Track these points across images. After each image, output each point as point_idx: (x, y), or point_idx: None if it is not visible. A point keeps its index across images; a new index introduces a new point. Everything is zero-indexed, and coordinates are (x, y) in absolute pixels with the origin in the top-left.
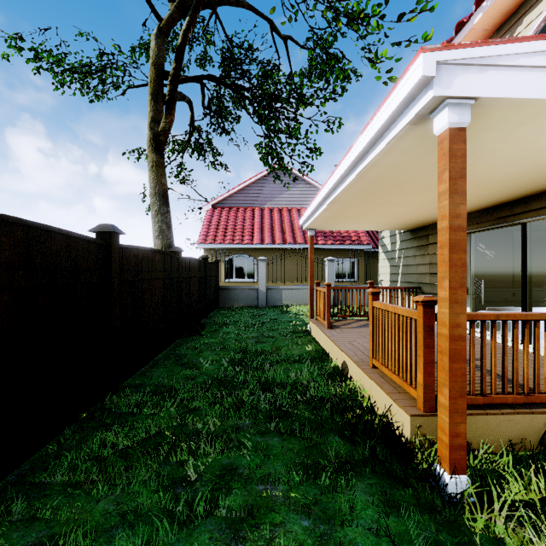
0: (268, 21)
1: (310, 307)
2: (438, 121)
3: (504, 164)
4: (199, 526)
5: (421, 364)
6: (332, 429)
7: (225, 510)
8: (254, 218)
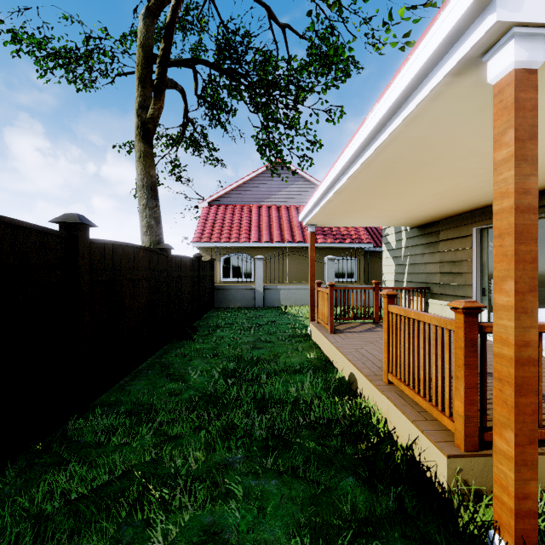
0: (265, 8)
1: (311, 309)
2: (496, 63)
3: None
4: None
5: (460, 389)
6: (343, 466)
7: None
8: (251, 216)
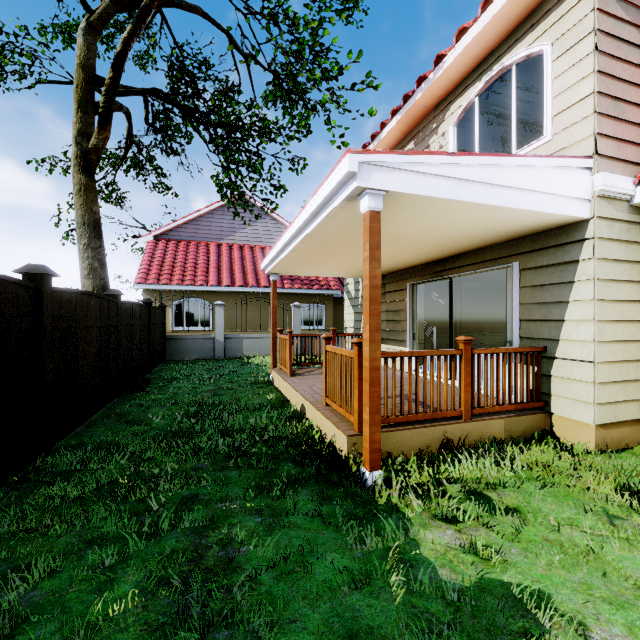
0: (226, 34)
1: (273, 356)
2: (363, 203)
3: (425, 232)
4: (165, 536)
5: (356, 394)
6: (286, 459)
7: (189, 522)
8: (209, 255)
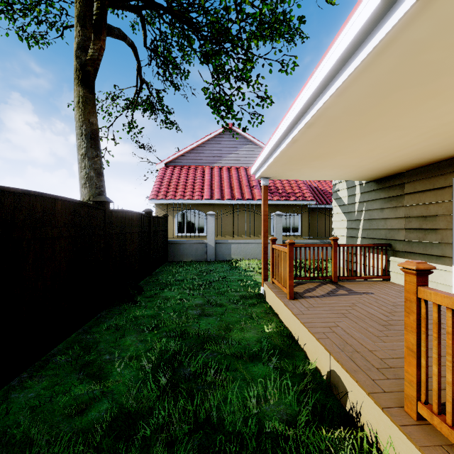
0: None
1: (264, 267)
2: None
3: None
4: None
5: None
6: None
7: None
8: (204, 176)
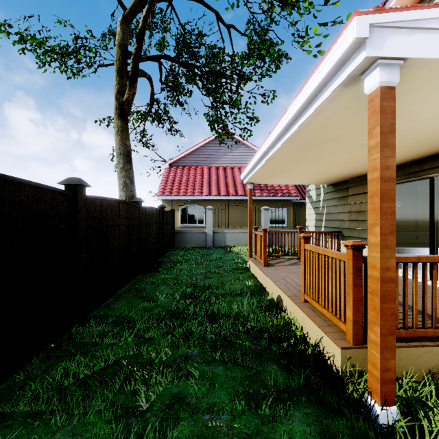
0: (214, 12)
1: (250, 248)
2: (369, 81)
3: (420, 124)
4: None
5: (350, 302)
6: (270, 358)
7: None
8: (203, 175)
